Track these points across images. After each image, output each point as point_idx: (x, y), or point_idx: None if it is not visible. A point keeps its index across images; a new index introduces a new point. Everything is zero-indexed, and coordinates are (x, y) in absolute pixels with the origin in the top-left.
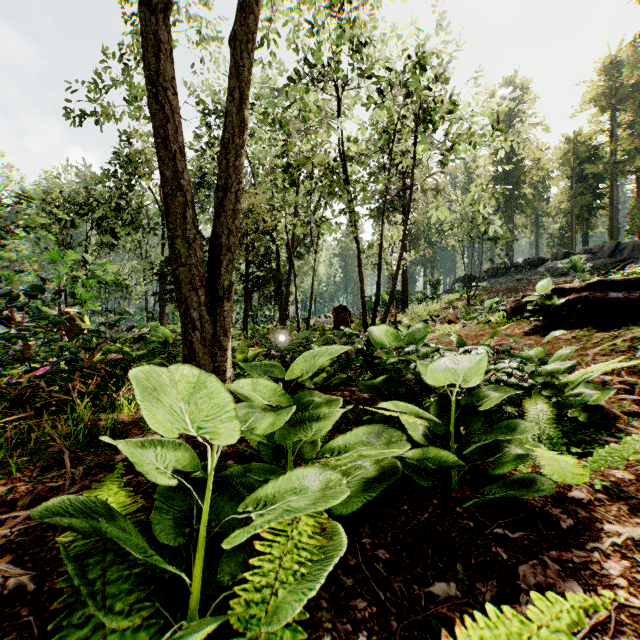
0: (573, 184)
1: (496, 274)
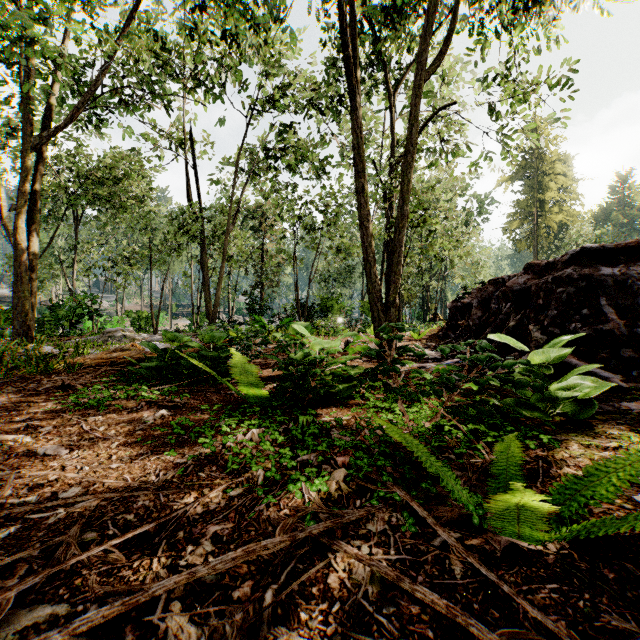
0: None
1: None
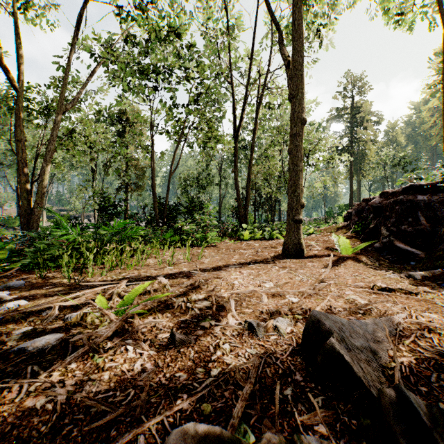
0: None
1: None
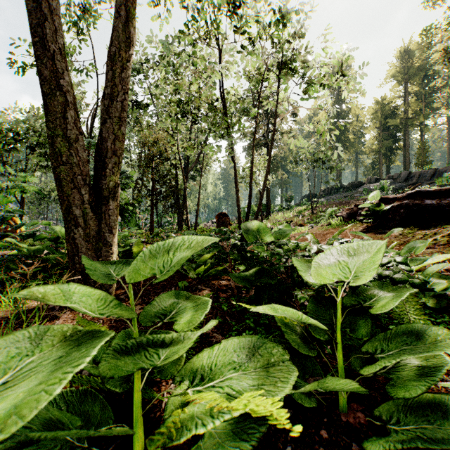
0: (380, 132)
1: (330, 193)
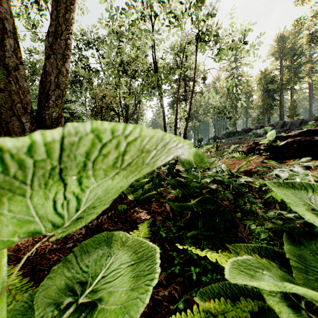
0: (264, 93)
1: (229, 136)
